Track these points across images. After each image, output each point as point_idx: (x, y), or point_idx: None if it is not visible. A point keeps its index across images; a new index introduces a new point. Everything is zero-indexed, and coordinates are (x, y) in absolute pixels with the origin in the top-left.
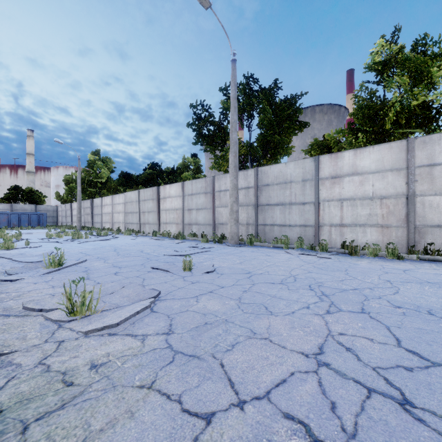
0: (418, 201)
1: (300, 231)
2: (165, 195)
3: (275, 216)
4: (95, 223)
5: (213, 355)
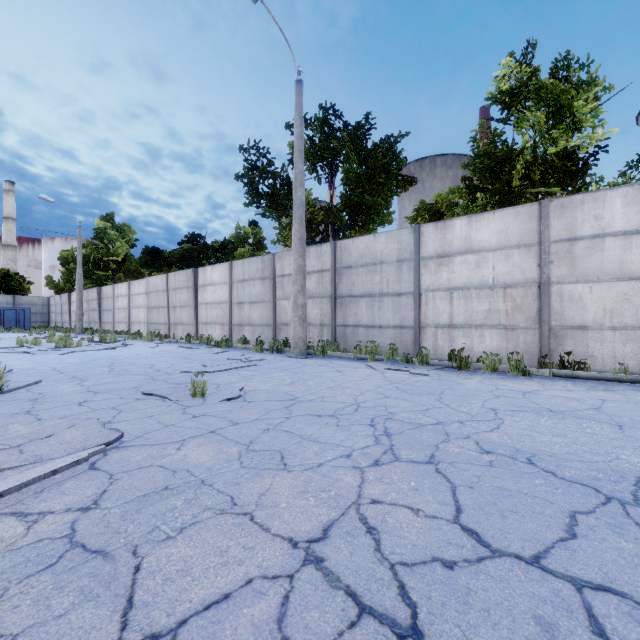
0: (554, 291)
1: (394, 335)
2: (205, 282)
3: (360, 313)
4: (104, 323)
5: (134, 549)
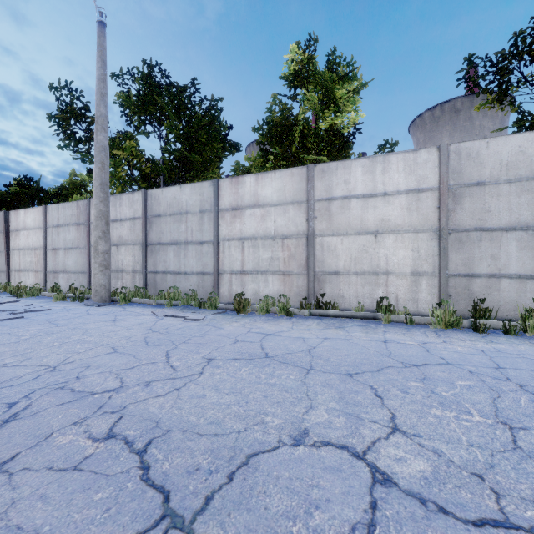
0: (317, 242)
1: (197, 281)
2: (18, 226)
3: (169, 260)
4: None
5: None
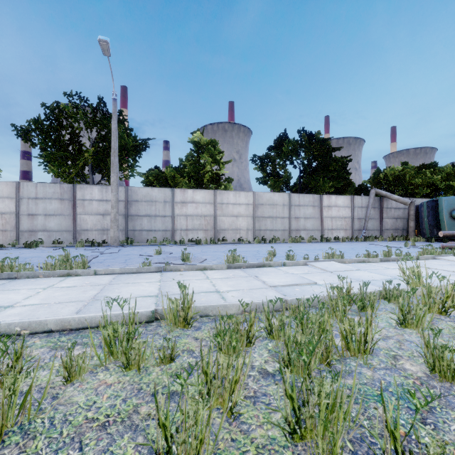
0: (218, 218)
1: (162, 234)
2: None
3: (144, 224)
4: None
5: None
